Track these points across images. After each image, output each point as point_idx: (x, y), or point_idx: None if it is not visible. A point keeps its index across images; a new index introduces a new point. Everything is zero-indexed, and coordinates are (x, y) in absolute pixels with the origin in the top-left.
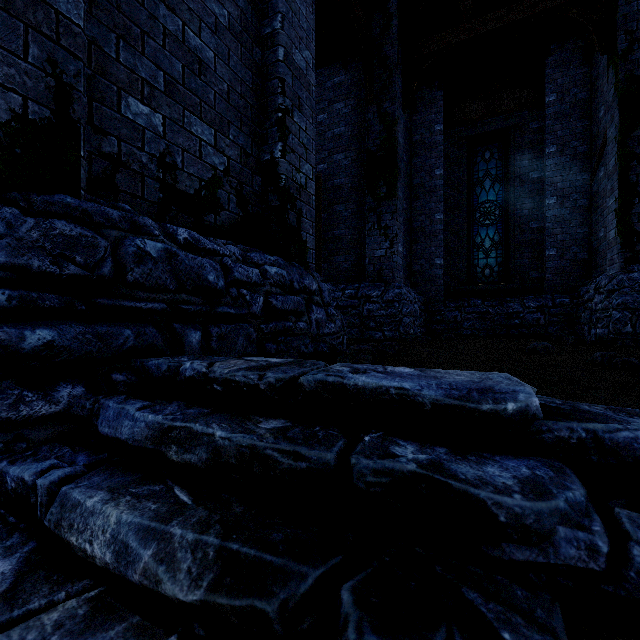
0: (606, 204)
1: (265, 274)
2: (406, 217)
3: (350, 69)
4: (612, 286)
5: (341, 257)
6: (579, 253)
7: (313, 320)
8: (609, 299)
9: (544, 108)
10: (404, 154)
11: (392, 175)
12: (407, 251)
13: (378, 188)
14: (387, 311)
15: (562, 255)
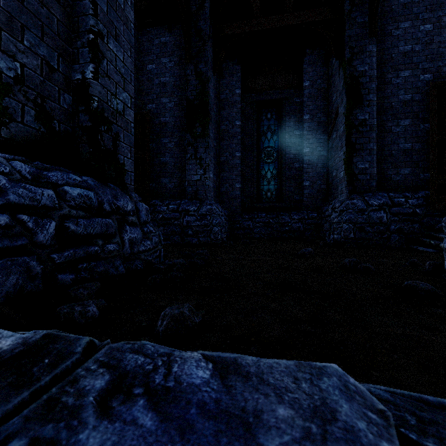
0: (337, 155)
1: (64, 195)
2: (216, 152)
3: (173, 33)
4: (342, 208)
5: (166, 179)
6: (322, 185)
7: (126, 240)
8: (341, 216)
9: (302, 89)
10: (214, 106)
11: (205, 119)
12: (216, 177)
13: (195, 128)
14: (201, 222)
15: (312, 186)
